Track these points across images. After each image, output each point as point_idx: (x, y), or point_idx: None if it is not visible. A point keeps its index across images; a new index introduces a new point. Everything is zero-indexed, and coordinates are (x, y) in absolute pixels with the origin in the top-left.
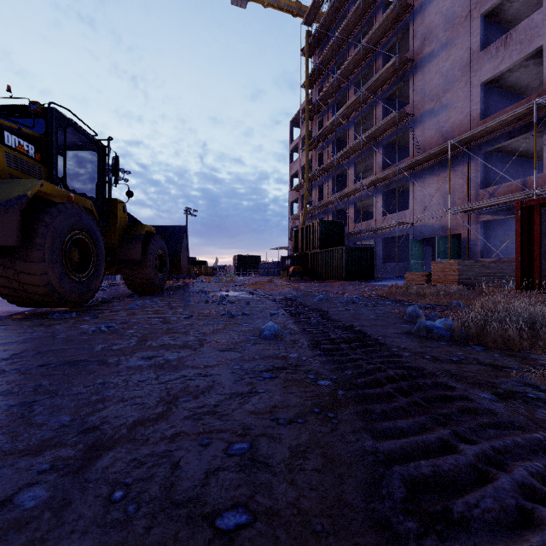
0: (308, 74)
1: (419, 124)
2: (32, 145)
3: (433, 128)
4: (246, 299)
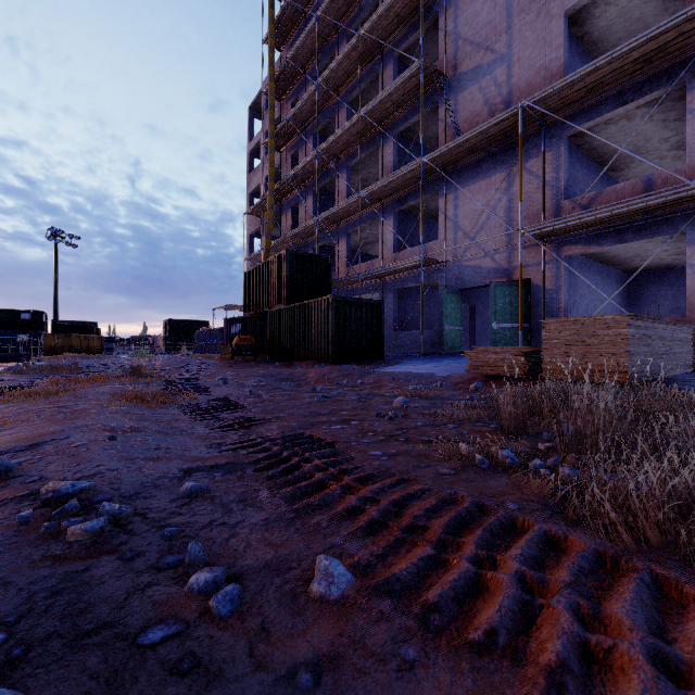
0: (273, 16)
1: (455, 92)
2: None
3: (480, 97)
4: None
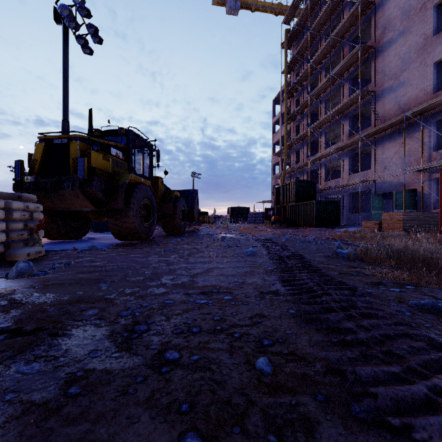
0: (287, 63)
1: (380, 99)
2: (121, 152)
3: (392, 102)
4: (238, 239)
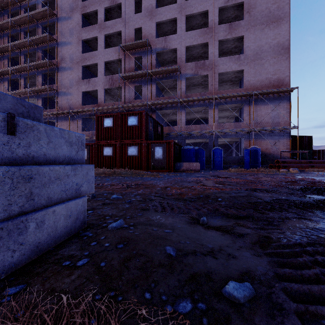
0: None
1: (60, 95)
2: None
3: (66, 100)
4: None
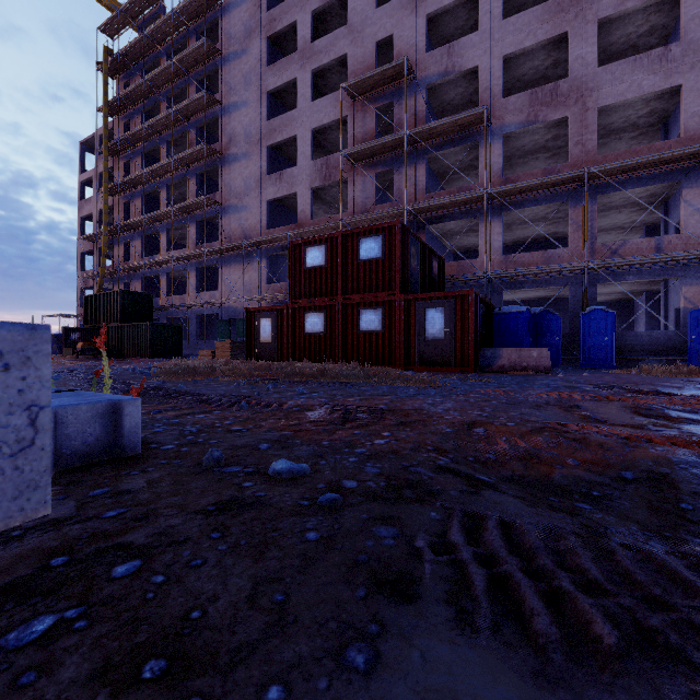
0: (107, 101)
1: (227, 214)
2: None
3: (237, 222)
4: None
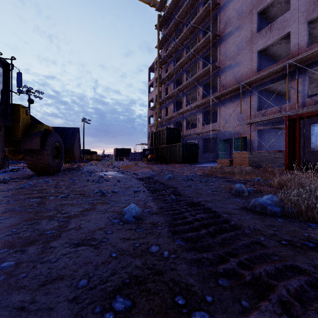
0: (159, 40)
1: (223, 73)
2: None
3: (231, 75)
4: (118, 178)
